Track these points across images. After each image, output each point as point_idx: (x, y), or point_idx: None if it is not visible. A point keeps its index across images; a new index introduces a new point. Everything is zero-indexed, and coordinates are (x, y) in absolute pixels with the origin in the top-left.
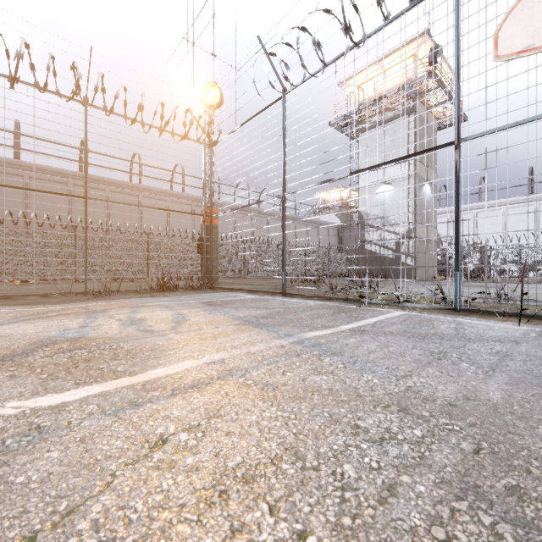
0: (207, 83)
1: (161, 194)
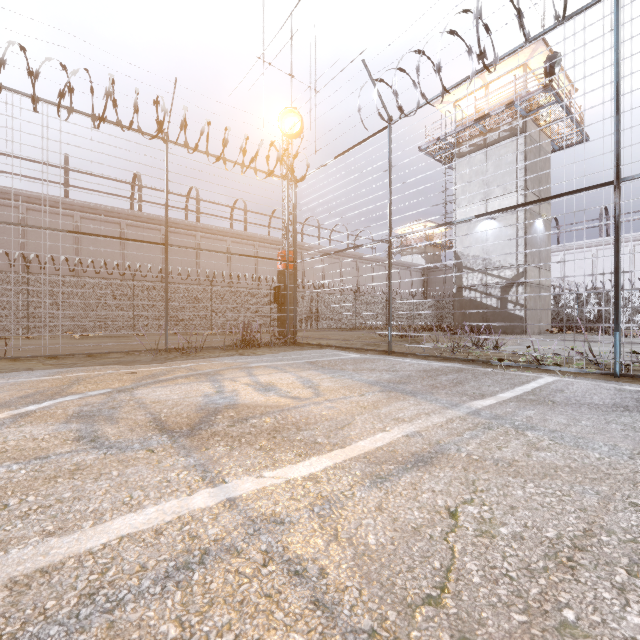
0: (286, 109)
1: (221, 233)
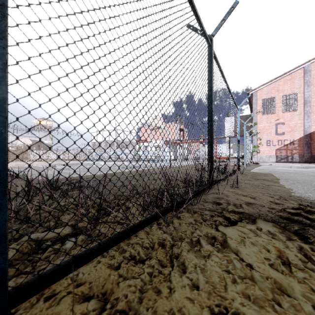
0: None
1: None
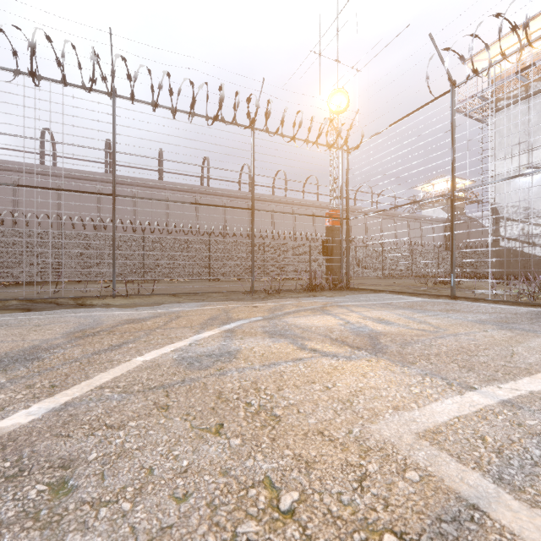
0: (335, 90)
1: (266, 200)
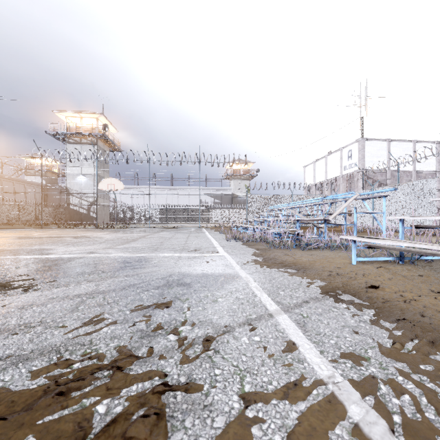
0: None
1: None
